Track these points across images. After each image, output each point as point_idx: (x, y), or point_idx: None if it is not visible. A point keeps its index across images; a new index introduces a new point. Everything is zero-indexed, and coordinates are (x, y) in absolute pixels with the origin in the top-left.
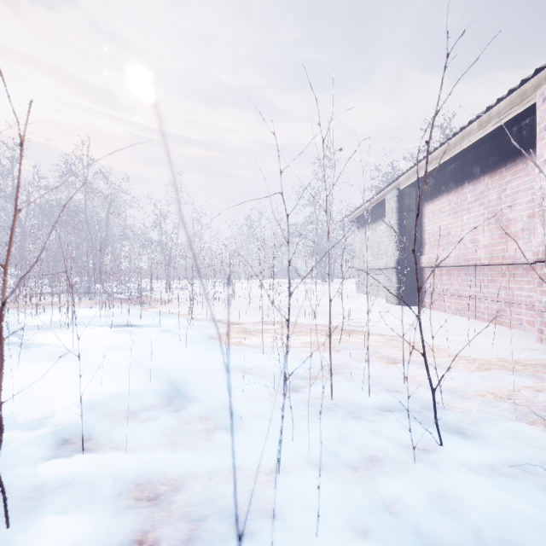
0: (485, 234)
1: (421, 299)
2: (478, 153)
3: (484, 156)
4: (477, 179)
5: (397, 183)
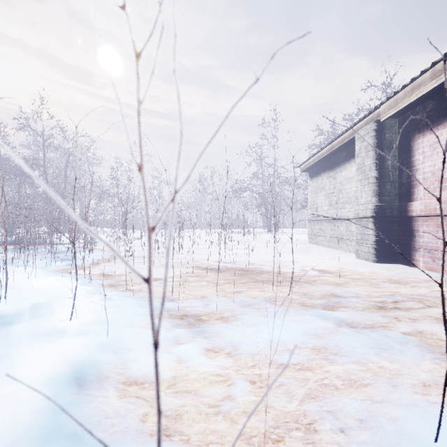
0: None
1: (410, 257)
2: None
3: None
4: None
5: (373, 116)
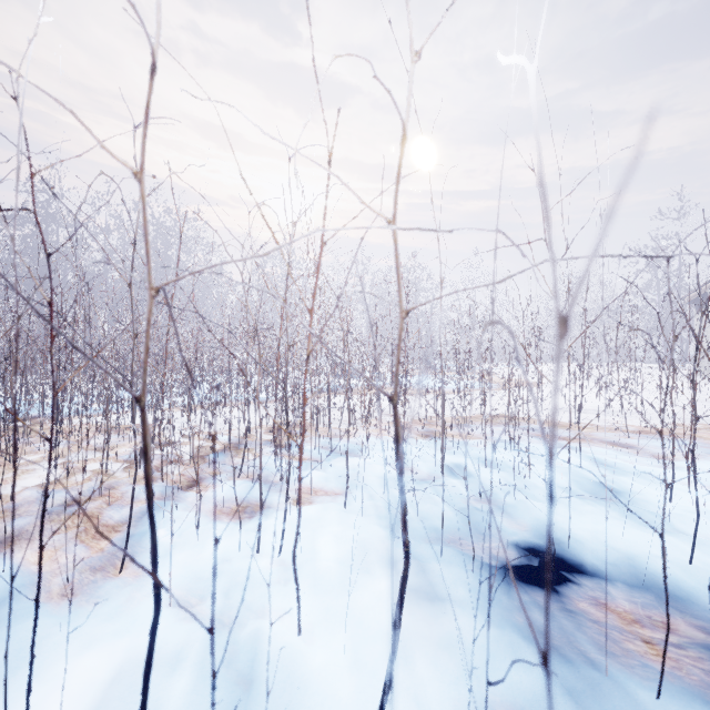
0: None
1: None
2: None
3: None
4: None
5: None
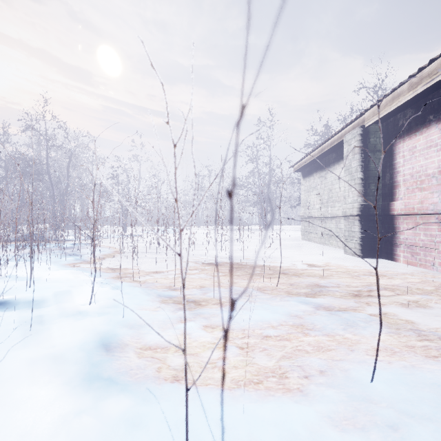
0: None
1: (392, 252)
2: None
3: None
4: None
5: (359, 121)
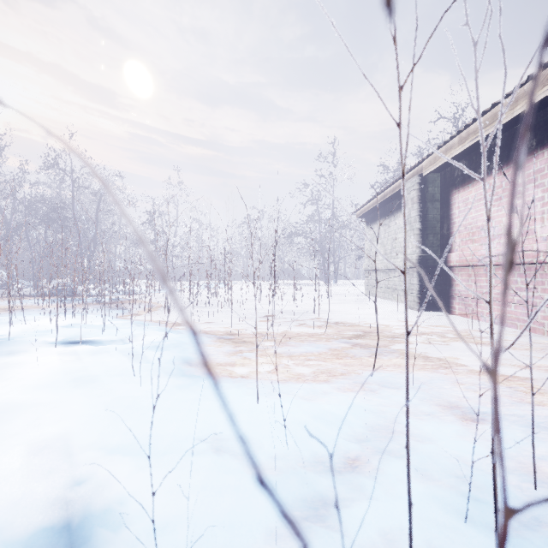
0: (544, 223)
1: (449, 305)
2: (533, 122)
3: (543, 124)
4: (532, 154)
5: (418, 169)
